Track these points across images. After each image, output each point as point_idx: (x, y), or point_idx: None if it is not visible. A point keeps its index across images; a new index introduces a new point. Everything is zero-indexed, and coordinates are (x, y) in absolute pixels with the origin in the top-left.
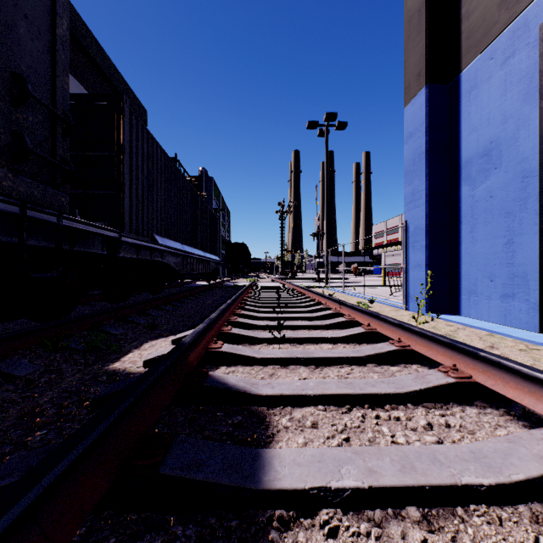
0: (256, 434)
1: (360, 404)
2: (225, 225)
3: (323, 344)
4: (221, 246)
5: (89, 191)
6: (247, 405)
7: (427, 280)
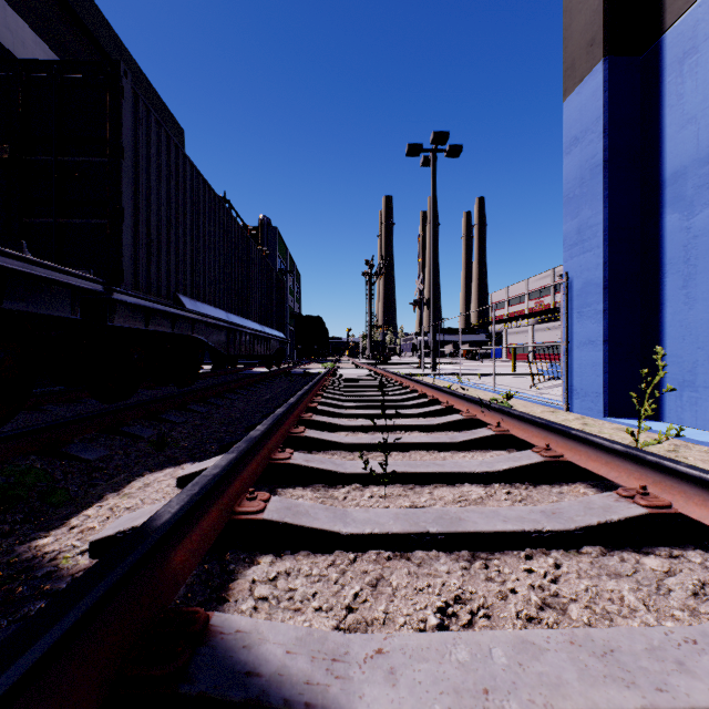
0: None
1: None
2: (294, 292)
3: (467, 487)
4: (289, 320)
5: (65, 219)
6: None
7: (605, 365)
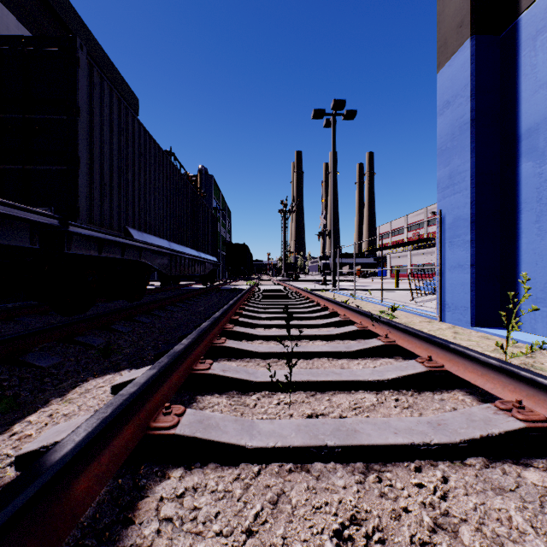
0: None
1: None
2: (226, 225)
3: (361, 394)
4: (222, 247)
5: (31, 166)
6: None
7: (472, 284)
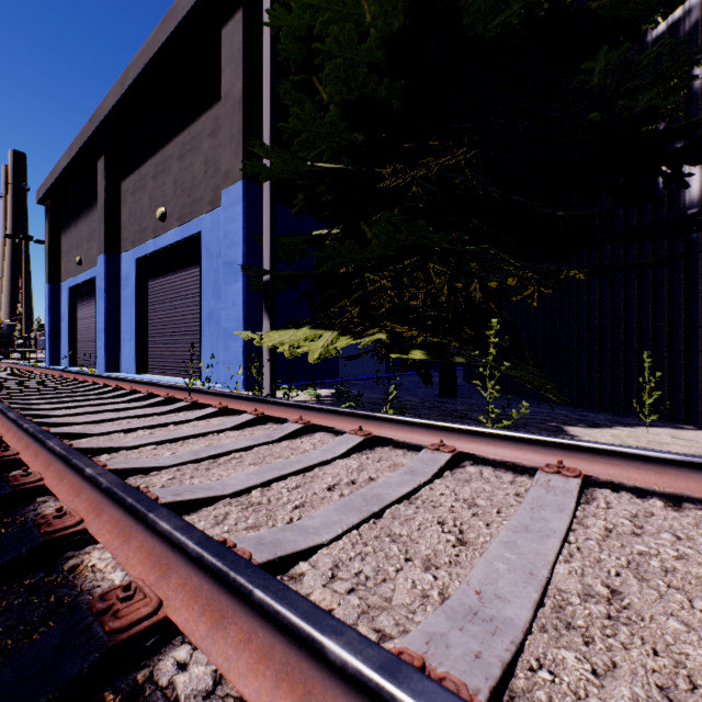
0: None
1: None
2: None
3: None
4: None
5: None
6: None
7: (50, 354)
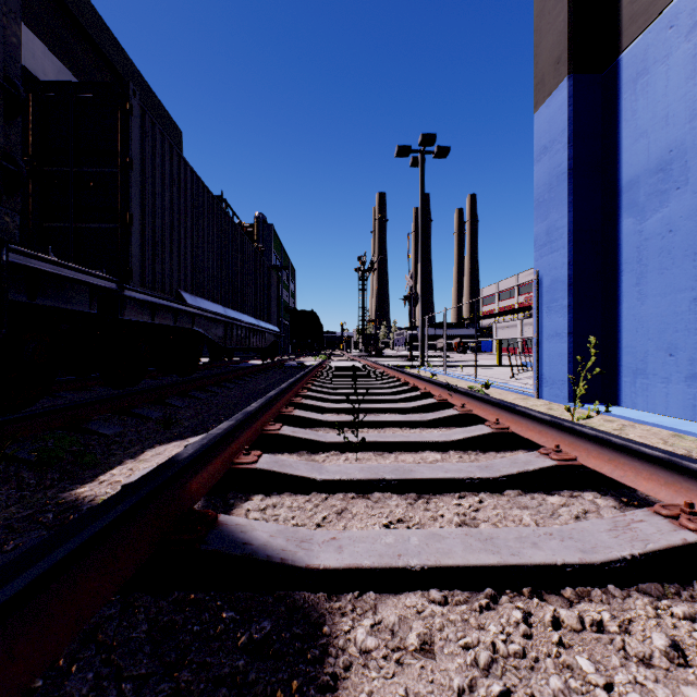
0: (296, 682)
1: (513, 586)
2: (289, 287)
3: (426, 453)
4: (284, 315)
5: (80, 224)
6: (287, 588)
7: (570, 355)
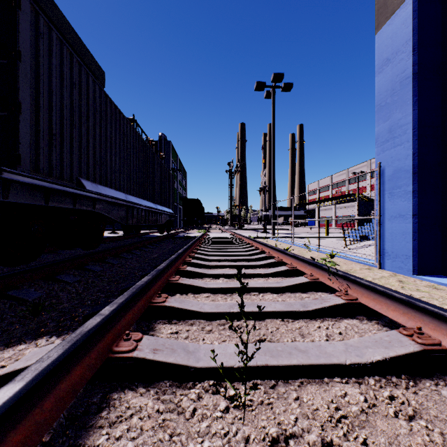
0: None
1: None
2: (182, 183)
3: (339, 387)
4: (179, 201)
5: None
6: None
7: (414, 234)
